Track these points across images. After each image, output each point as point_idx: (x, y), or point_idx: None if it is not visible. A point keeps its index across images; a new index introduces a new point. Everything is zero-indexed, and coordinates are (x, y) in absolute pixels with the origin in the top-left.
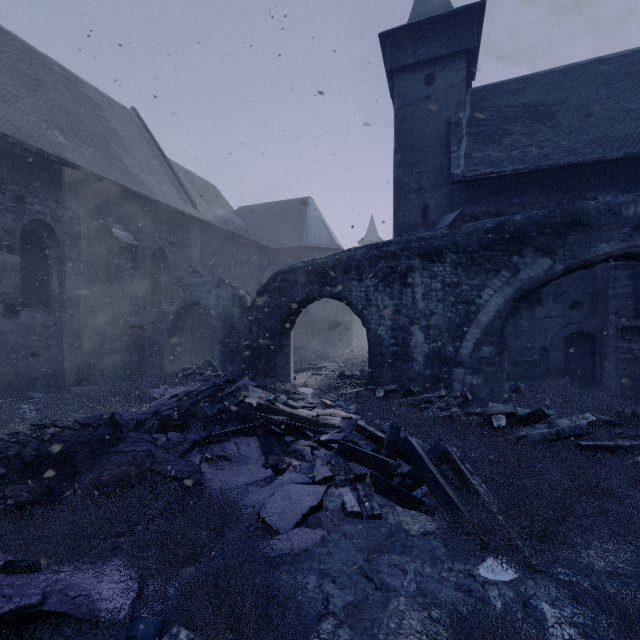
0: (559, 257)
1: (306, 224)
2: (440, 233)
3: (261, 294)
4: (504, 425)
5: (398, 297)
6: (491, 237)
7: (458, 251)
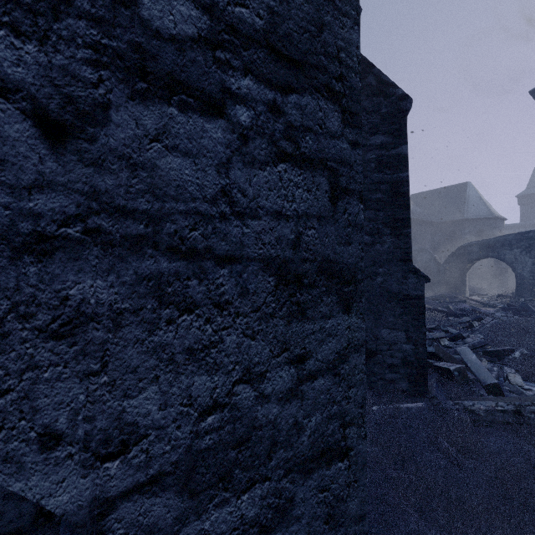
0: None
1: (466, 203)
2: None
3: (451, 256)
4: None
5: (534, 257)
6: None
7: None
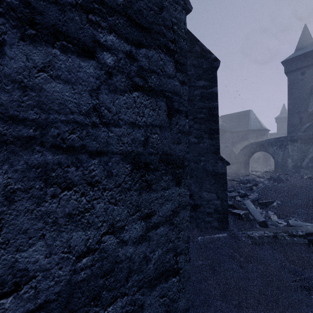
0: None
1: (249, 121)
2: (296, 135)
3: (241, 150)
4: (306, 178)
5: (283, 151)
6: (311, 136)
7: (301, 140)
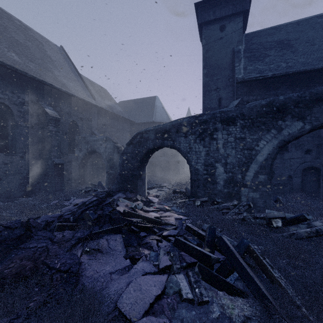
0: (308, 121)
1: (154, 110)
2: (233, 108)
3: (129, 145)
4: (280, 226)
5: (208, 146)
6: (265, 110)
7: (244, 118)
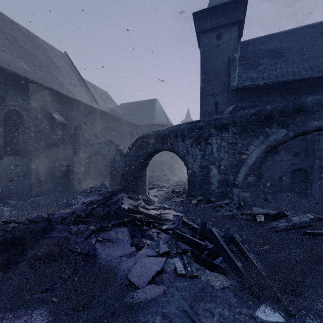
0: (291, 128)
1: (154, 112)
2: (226, 116)
3: (131, 148)
4: (263, 220)
5: (203, 150)
6: (254, 118)
7: (236, 125)
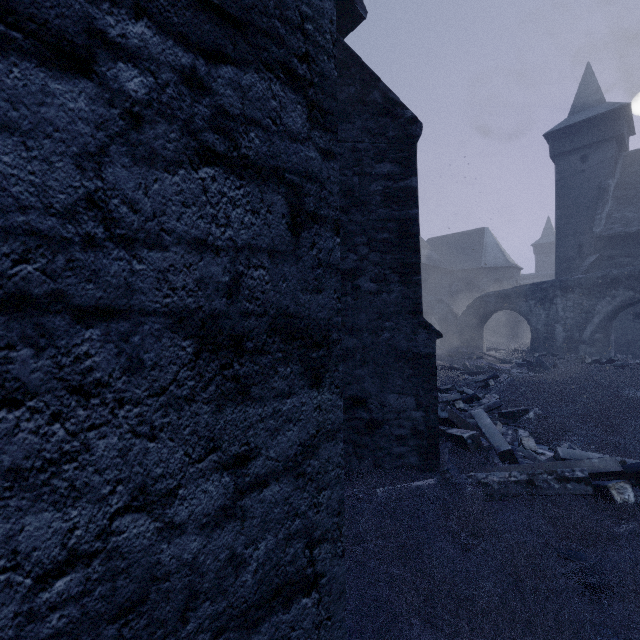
0: (637, 291)
1: (483, 250)
2: (572, 278)
3: (468, 308)
4: (590, 362)
5: (548, 310)
6: (600, 281)
7: (581, 288)
